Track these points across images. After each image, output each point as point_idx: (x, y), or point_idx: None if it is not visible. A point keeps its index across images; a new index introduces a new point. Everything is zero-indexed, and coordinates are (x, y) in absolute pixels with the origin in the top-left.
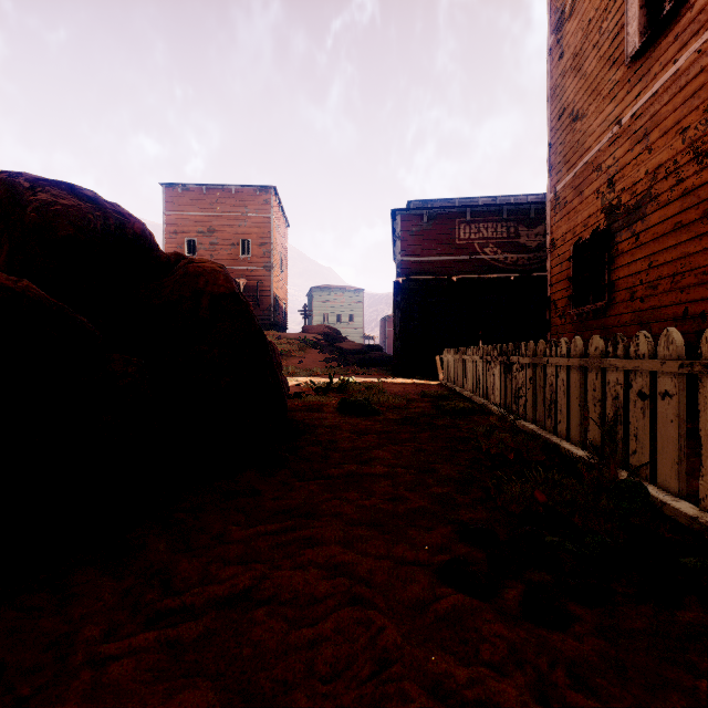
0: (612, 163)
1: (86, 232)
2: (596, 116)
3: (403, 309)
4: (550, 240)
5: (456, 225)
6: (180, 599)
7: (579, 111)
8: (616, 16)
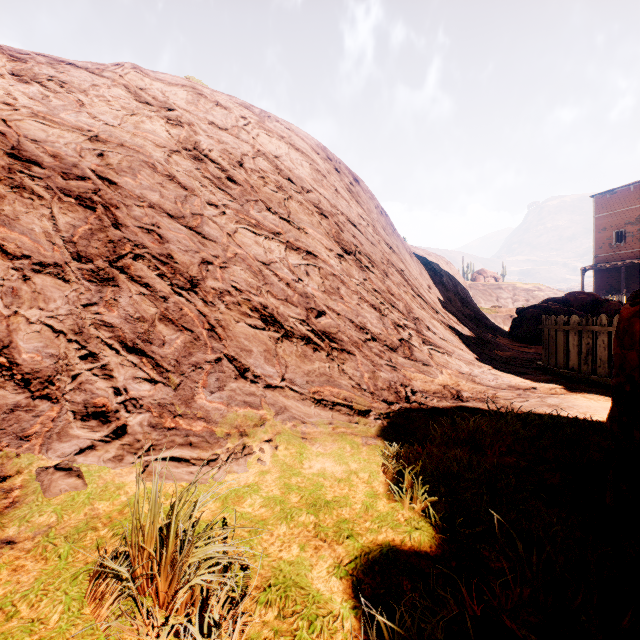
0: None
1: (587, 301)
2: None
3: None
4: None
5: None
6: None
7: None
8: None
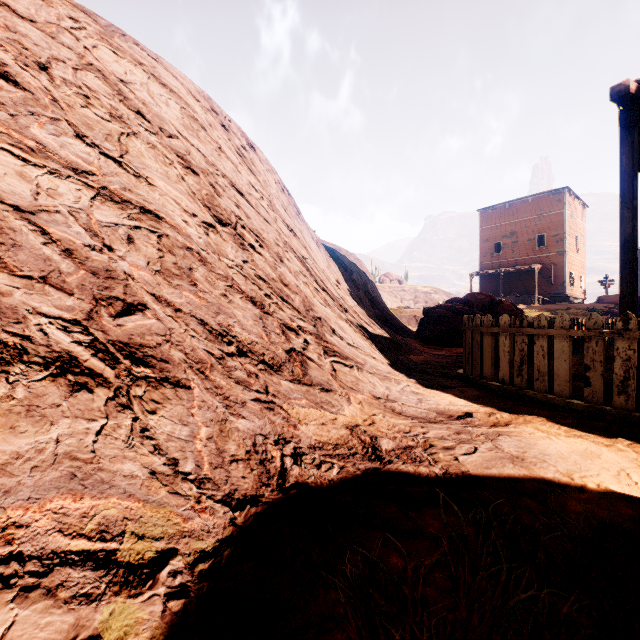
0: None
1: (485, 302)
2: None
3: None
4: None
5: None
6: None
7: None
8: None
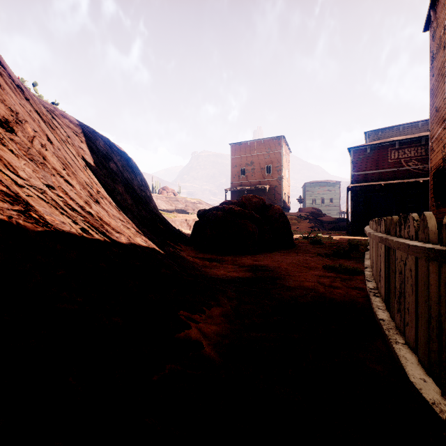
0: (443, 139)
1: (259, 205)
2: (440, 114)
3: (354, 200)
4: (430, 166)
5: (388, 151)
6: (283, 253)
7: (437, 107)
8: (444, 73)
